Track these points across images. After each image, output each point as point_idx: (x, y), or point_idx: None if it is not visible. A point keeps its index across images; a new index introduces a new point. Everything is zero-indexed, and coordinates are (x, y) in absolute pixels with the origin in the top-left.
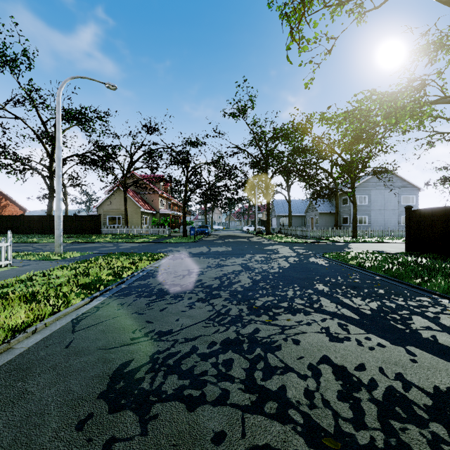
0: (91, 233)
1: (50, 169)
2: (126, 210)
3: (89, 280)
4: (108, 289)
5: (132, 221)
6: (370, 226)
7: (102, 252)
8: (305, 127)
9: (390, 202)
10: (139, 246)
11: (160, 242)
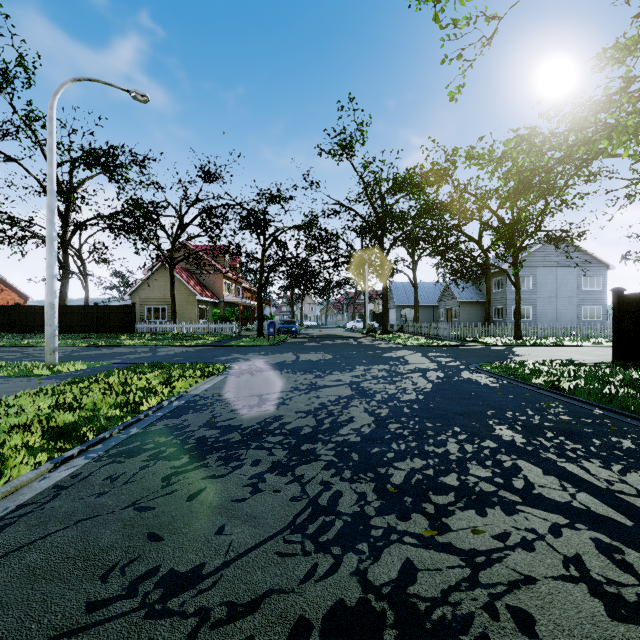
0: (120, 332)
1: (64, 237)
2: (173, 297)
3: (74, 419)
4: (101, 438)
5: (183, 313)
6: (535, 322)
7: (125, 362)
8: (444, 169)
9: (565, 286)
10: (188, 352)
11: (222, 345)
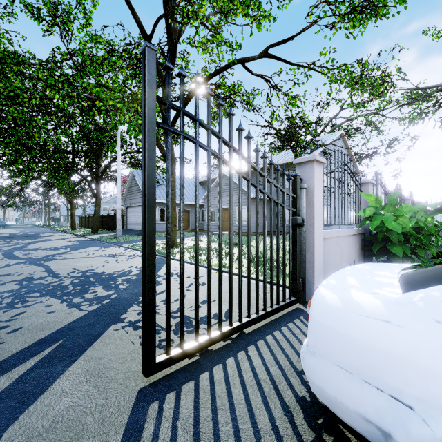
0: None
1: None
2: None
3: None
4: None
5: None
6: None
7: None
8: None
9: None
10: None
11: None
